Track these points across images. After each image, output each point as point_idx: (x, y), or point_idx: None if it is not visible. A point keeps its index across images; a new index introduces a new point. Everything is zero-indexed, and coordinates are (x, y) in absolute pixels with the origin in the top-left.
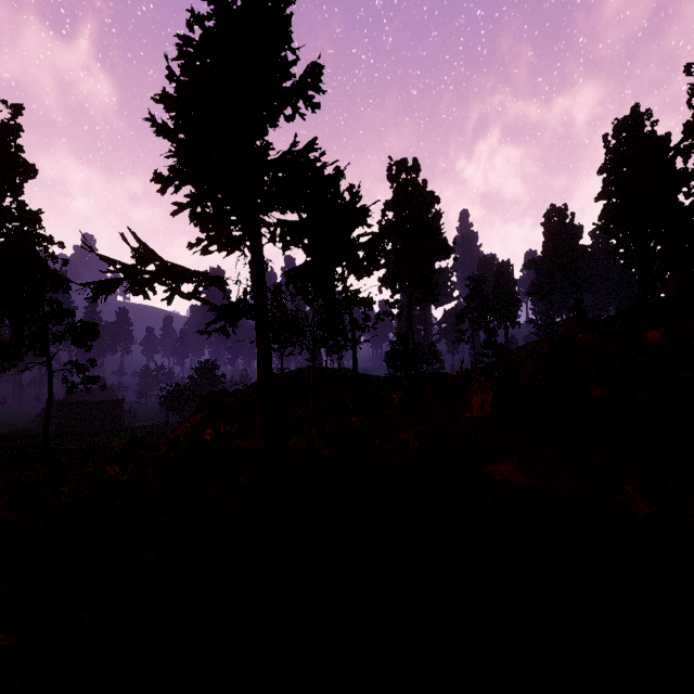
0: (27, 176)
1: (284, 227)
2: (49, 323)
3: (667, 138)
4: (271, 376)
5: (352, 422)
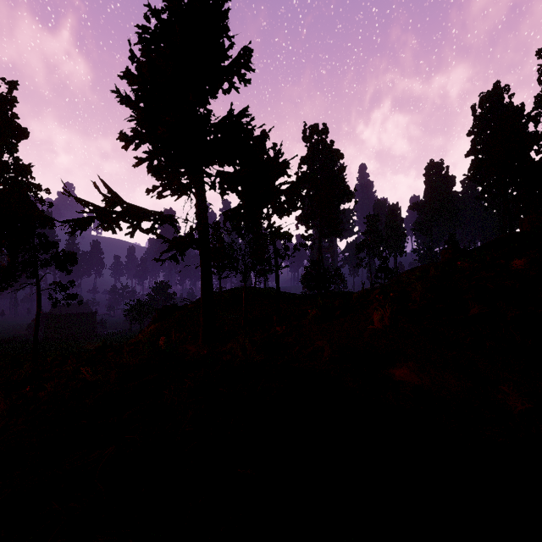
0: (21, 137)
1: (222, 176)
2: (38, 252)
3: (521, 107)
4: (212, 294)
5: (276, 331)
